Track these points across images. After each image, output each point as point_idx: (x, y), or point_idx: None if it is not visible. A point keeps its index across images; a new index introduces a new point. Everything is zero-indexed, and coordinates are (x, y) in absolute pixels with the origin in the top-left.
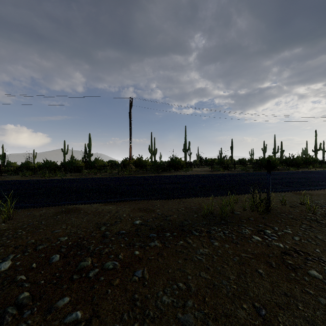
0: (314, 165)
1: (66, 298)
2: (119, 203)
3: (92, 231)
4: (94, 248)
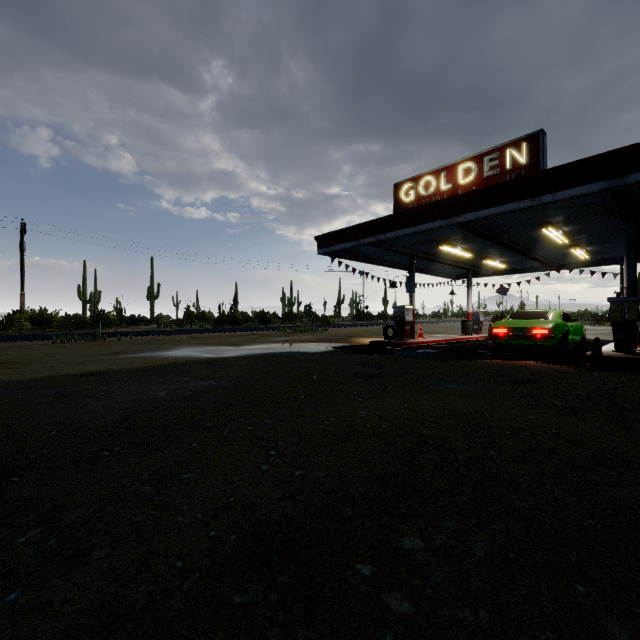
0: (293, 321)
1: None
2: None
3: None
4: None
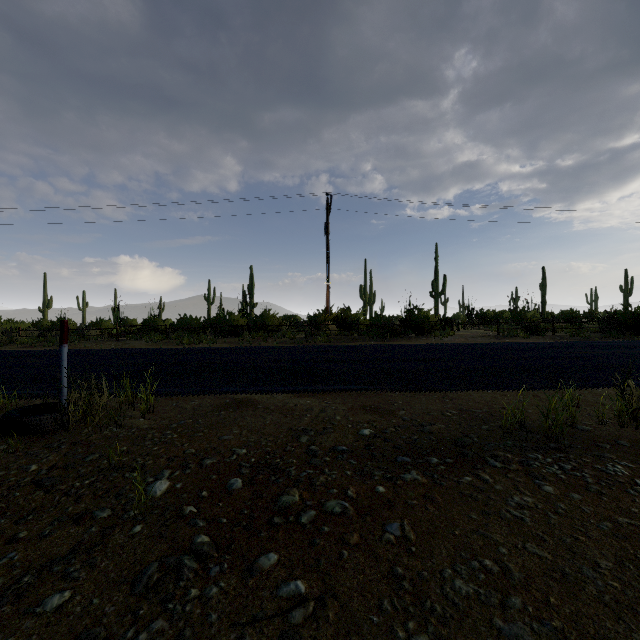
0: None
1: (273, 554)
2: (323, 395)
3: (285, 442)
4: (299, 474)
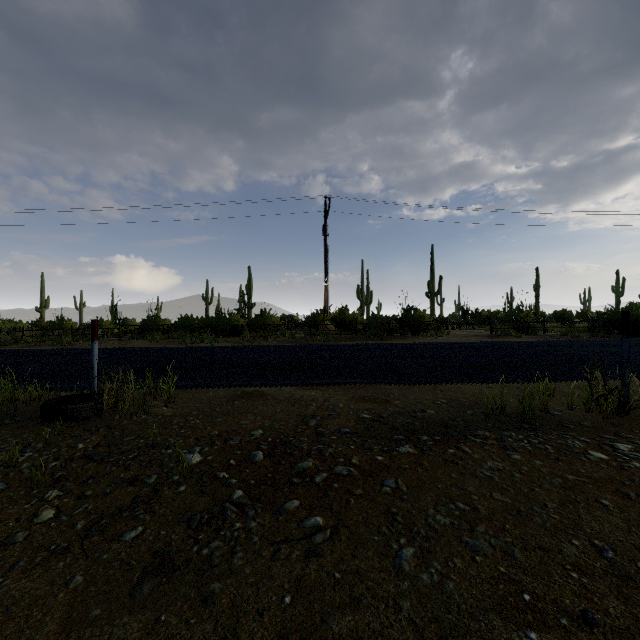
0: None
1: (295, 501)
2: (325, 388)
3: (296, 425)
4: (310, 448)
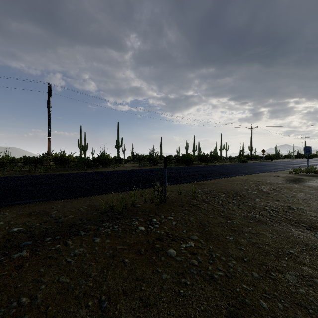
0: (218, 161)
1: None
2: (6, 208)
3: None
4: None
